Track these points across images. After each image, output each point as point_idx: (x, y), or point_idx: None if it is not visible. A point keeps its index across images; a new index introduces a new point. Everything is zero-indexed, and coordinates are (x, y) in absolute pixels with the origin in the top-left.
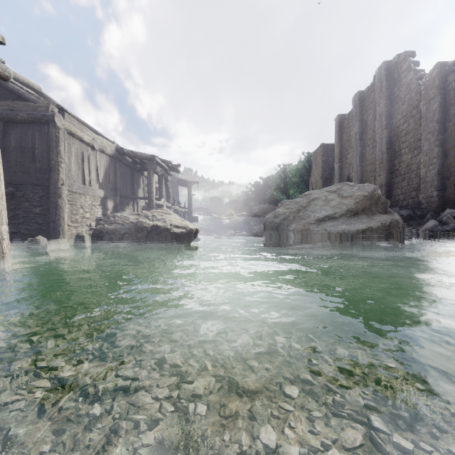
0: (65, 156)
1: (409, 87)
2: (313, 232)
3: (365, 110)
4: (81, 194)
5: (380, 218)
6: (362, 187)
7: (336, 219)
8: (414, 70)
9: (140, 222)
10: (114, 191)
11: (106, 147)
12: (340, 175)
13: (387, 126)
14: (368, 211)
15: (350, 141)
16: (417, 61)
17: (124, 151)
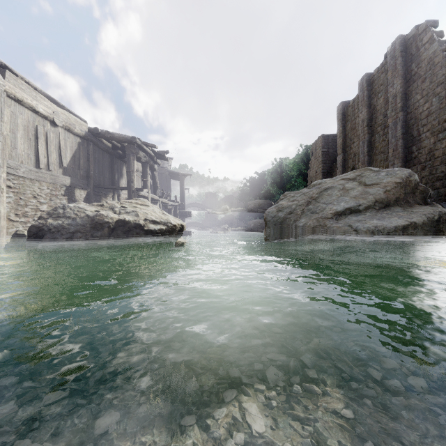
0: (1, 126)
1: (432, 61)
2: (332, 228)
3: (373, 94)
4: (33, 180)
5: (424, 211)
6: (392, 172)
7: (361, 212)
8: (439, 41)
9: (99, 215)
10: (86, 179)
11: (73, 125)
12: (344, 167)
13: (403, 108)
14: (403, 202)
15: (356, 130)
16: (441, 31)
17: (99, 132)
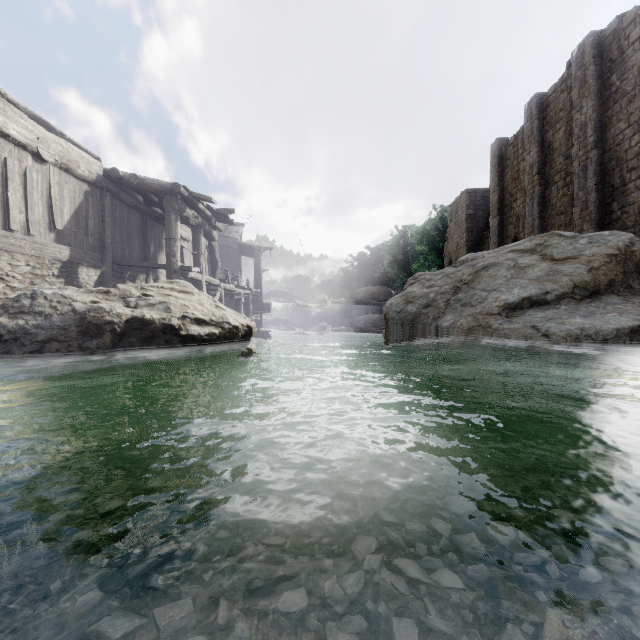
0: None
1: None
2: (503, 332)
3: (548, 124)
4: None
5: None
6: (600, 238)
7: (550, 304)
8: None
9: (95, 309)
10: (99, 252)
11: (76, 162)
12: (501, 237)
13: (597, 144)
14: (622, 287)
15: (519, 180)
16: None
17: (120, 176)
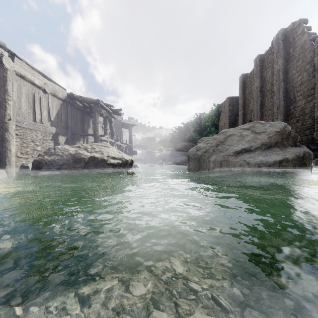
0: (12, 94)
1: (303, 47)
2: (233, 162)
3: (264, 69)
4: (32, 130)
5: (293, 150)
6: (274, 124)
7: (252, 151)
8: (308, 33)
9: (78, 153)
10: (65, 129)
11: (57, 92)
12: (244, 120)
13: (284, 79)
14: (280, 144)
15: (252, 93)
16: (310, 26)
17: (74, 96)
